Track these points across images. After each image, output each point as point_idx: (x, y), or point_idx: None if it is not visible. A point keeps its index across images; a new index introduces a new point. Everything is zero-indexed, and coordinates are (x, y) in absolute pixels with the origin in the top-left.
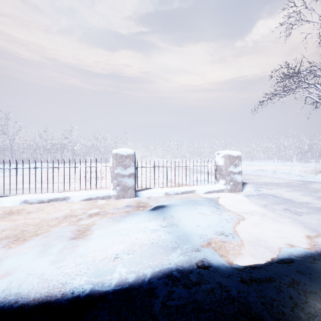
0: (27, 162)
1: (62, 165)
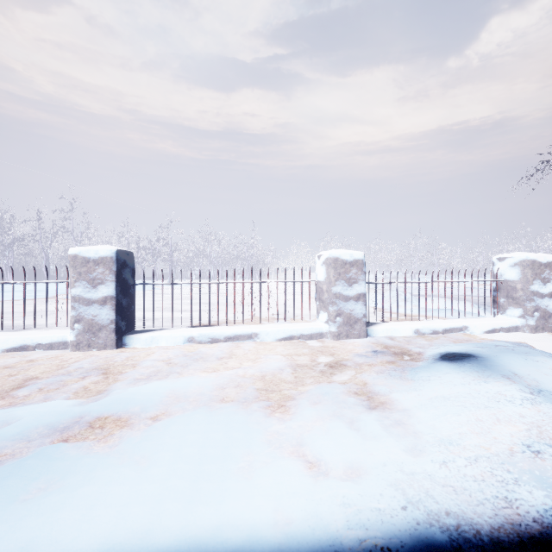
0: None
1: None
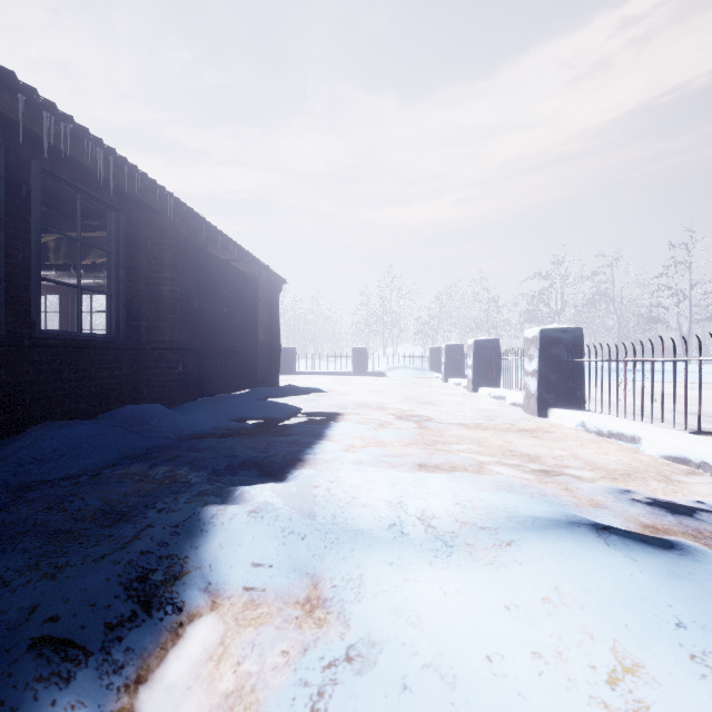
0: None
1: None
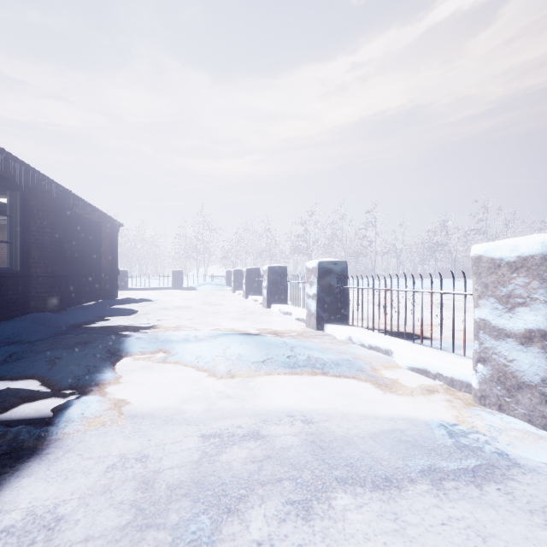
0: None
1: None
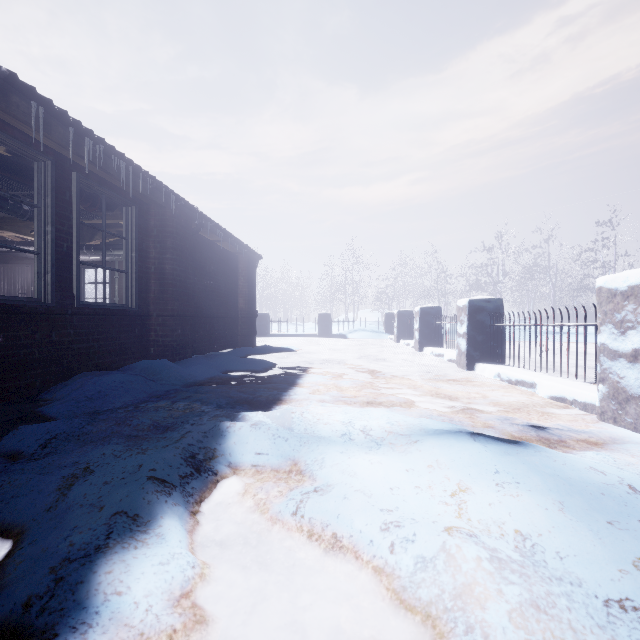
0: None
1: None
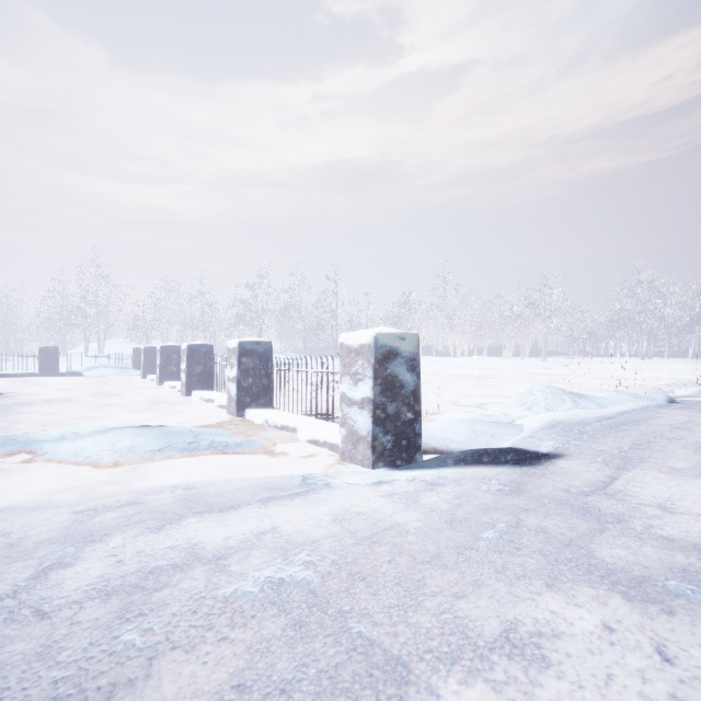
0: (488, 354)
1: (503, 362)
